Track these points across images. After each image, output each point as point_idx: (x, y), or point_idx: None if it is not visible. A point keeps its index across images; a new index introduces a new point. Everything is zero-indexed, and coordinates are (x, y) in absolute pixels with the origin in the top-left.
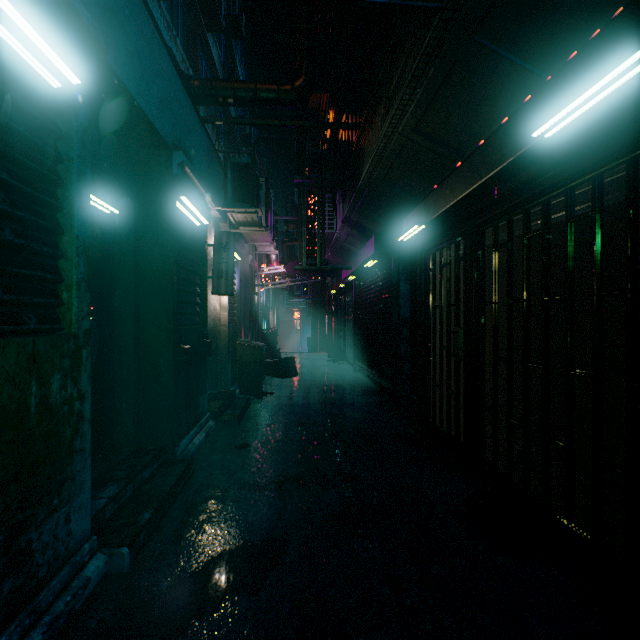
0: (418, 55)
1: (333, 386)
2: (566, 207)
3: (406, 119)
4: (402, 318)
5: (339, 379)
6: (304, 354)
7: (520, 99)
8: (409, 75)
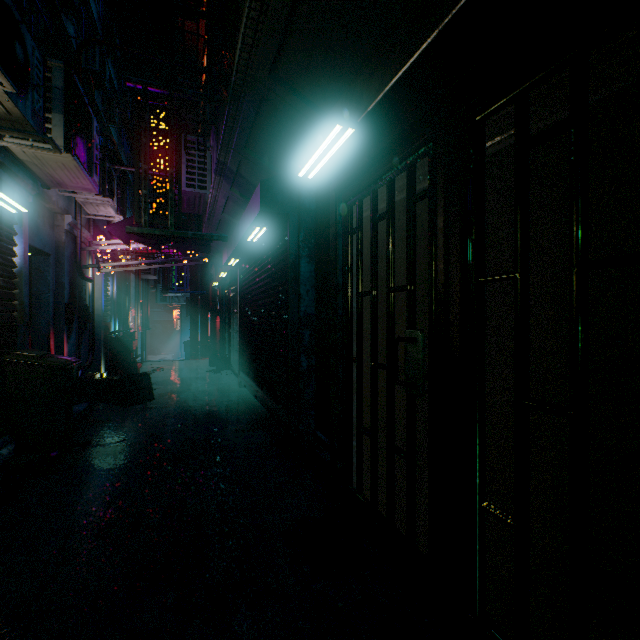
0: None
1: (203, 416)
2: None
3: None
4: (303, 315)
5: (215, 401)
6: (178, 363)
7: None
8: None
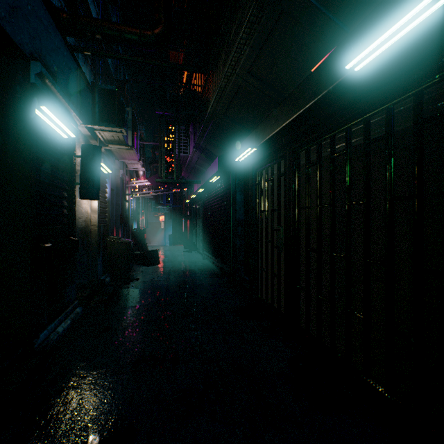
0: (253, 1)
1: (187, 271)
2: (364, 132)
3: (242, 62)
4: (238, 220)
5: (192, 265)
6: (166, 247)
7: (328, 50)
8: (245, 20)
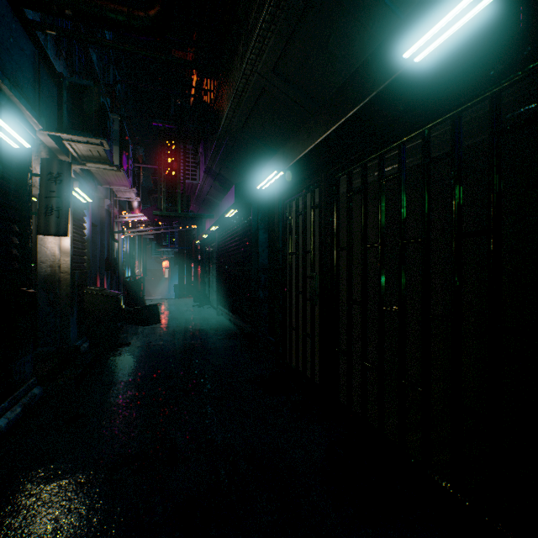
0: None
1: (196, 331)
2: (423, 148)
3: (266, 55)
4: (261, 265)
5: (202, 324)
6: (171, 300)
7: (376, 44)
8: None
